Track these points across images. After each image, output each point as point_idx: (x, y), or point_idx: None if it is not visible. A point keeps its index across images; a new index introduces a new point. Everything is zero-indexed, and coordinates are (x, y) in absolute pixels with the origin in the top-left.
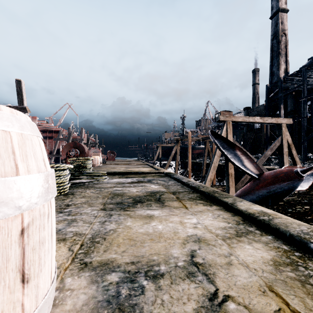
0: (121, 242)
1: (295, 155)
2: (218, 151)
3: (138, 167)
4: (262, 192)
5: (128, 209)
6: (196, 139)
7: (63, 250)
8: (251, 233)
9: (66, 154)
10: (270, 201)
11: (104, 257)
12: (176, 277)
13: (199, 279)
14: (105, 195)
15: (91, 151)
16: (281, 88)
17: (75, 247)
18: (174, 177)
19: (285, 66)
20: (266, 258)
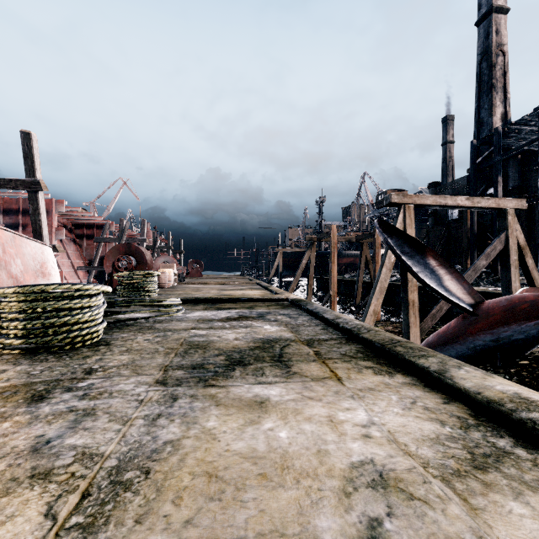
0: (186, 485)
1: (532, 267)
2: (388, 259)
3: (242, 290)
4: (483, 339)
5: (214, 381)
6: (345, 239)
7: (32, 515)
8: (508, 458)
9: (113, 266)
10: (500, 359)
11: None
12: None
13: None
14: (172, 348)
15: (160, 260)
16: (500, 146)
17: (66, 502)
18: (307, 308)
19: (503, 108)
20: None
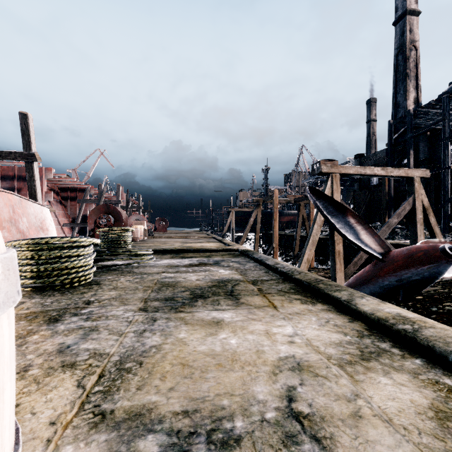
0: (168, 370)
1: (434, 224)
2: (319, 218)
3: (200, 242)
4: (389, 280)
5: (182, 308)
6: (286, 201)
7: (68, 386)
8: (386, 354)
9: (95, 223)
10: (402, 295)
11: (136, 401)
12: (263, 445)
13: (306, 451)
14: (149, 286)
15: (132, 218)
16: (411, 125)
17: (89, 379)
18: (254, 257)
19: (415, 94)
20: (421, 405)
